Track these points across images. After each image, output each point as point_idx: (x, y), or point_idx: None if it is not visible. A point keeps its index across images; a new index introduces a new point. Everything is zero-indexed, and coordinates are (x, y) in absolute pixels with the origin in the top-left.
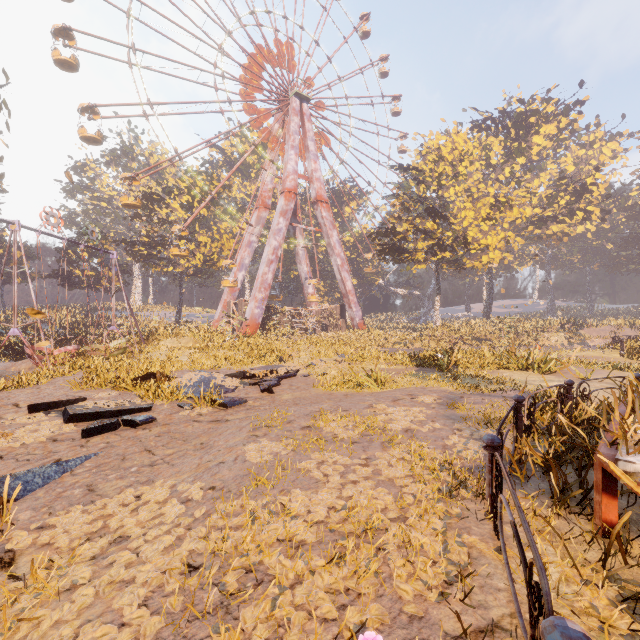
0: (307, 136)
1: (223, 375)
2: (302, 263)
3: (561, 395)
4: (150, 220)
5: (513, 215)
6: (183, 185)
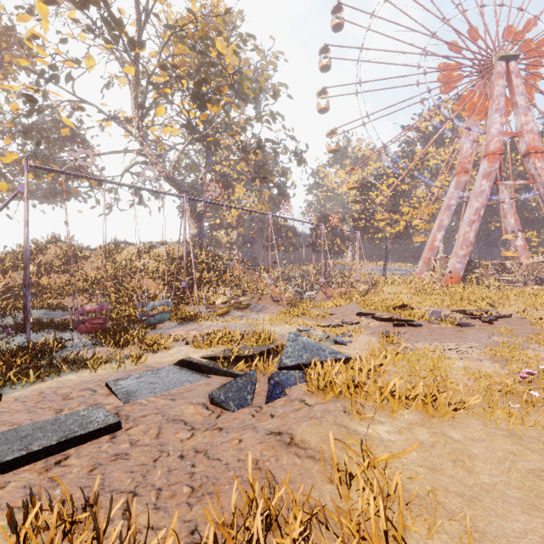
0: (515, 93)
1: (448, 310)
2: (507, 217)
3: None
4: (364, 201)
5: None
6: (389, 171)
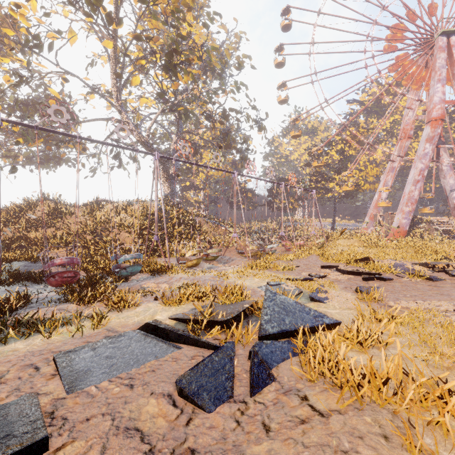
0: None
1: (410, 263)
2: (446, 177)
3: None
4: None
5: None
6: (338, 138)
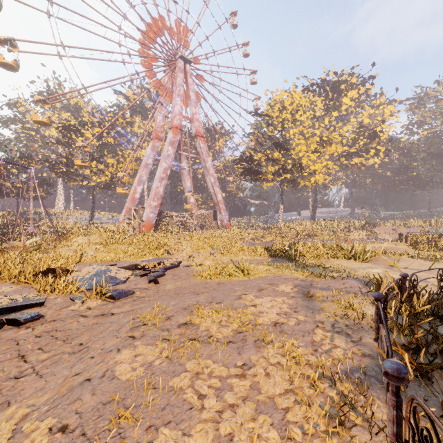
0: (189, 88)
1: (117, 268)
2: (186, 180)
3: (400, 287)
4: (68, 145)
5: (332, 150)
6: (95, 120)
